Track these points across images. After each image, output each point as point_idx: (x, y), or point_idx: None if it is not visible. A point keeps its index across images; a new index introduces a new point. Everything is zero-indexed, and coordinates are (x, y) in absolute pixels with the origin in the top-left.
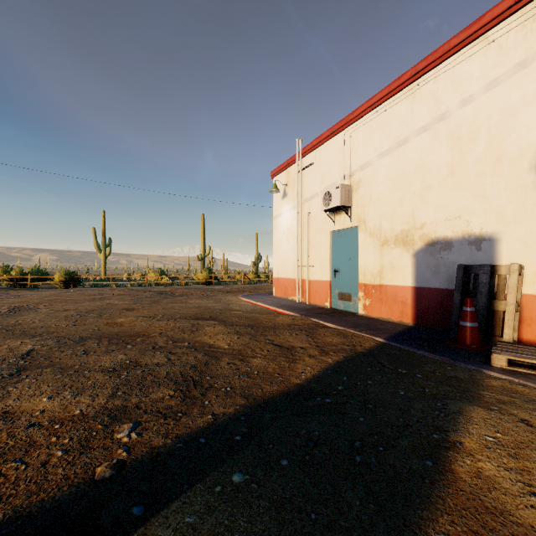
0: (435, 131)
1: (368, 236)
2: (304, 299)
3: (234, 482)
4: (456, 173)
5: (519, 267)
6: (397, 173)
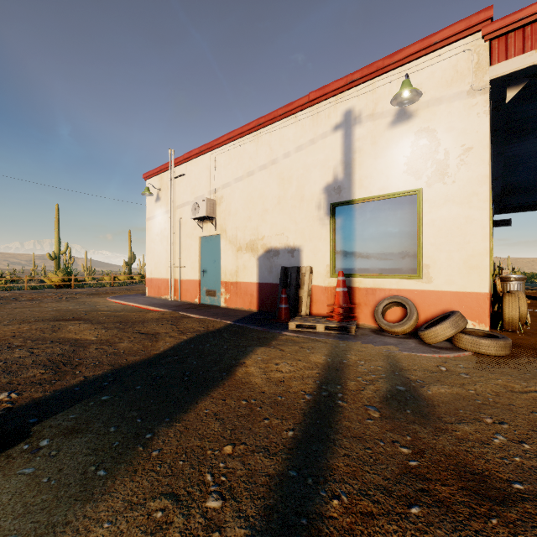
0: (270, 171)
1: (228, 243)
2: (176, 297)
3: (103, 400)
4: (282, 203)
5: (310, 268)
6: (247, 196)
